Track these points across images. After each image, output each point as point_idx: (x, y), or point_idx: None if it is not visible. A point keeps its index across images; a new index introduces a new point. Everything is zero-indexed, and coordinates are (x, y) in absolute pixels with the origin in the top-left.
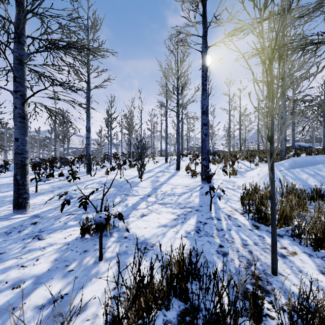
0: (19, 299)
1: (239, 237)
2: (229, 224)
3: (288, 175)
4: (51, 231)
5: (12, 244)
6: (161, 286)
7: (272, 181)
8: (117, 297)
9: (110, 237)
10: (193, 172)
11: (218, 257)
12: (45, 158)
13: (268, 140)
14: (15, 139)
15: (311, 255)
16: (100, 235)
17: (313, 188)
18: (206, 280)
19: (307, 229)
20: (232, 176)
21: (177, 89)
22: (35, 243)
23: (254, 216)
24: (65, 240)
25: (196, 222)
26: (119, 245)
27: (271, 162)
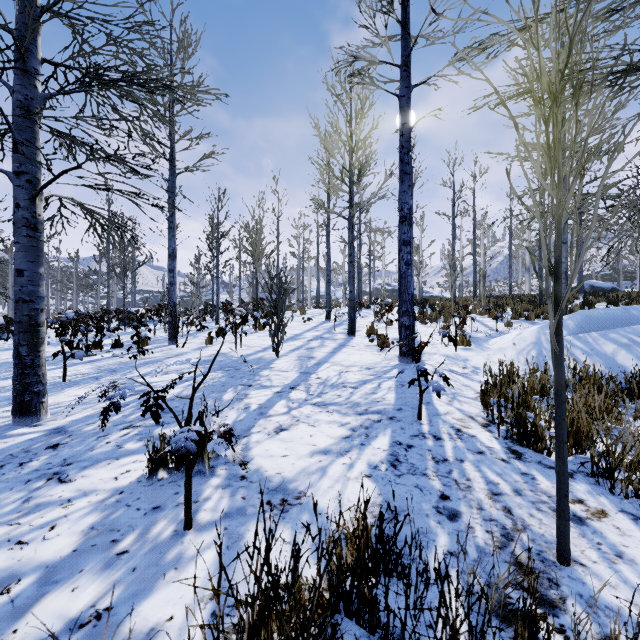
0: (3, 621)
1: (483, 477)
2: (459, 449)
3: (576, 346)
4: (86, 464)
5: (4, 492)
6: (318, 595)
7: (558, 360)
8: (217, 624)
9: (210, 476)
10: (383, 340)
11: (438, 521)
12: (82, 312)
13: (550, 272)
14: (18, 271)
15: (637, 517)
16: (186, 476)
17: (627, 372)
18: (417, 579)
19: (627, 461)
20: (461, 347)
21: (350, 172)
22: (52, 490)
23: (509, 431)
24: (116, 483)
25: (391, 444)
26: (228, 495)
27: (556, 319)
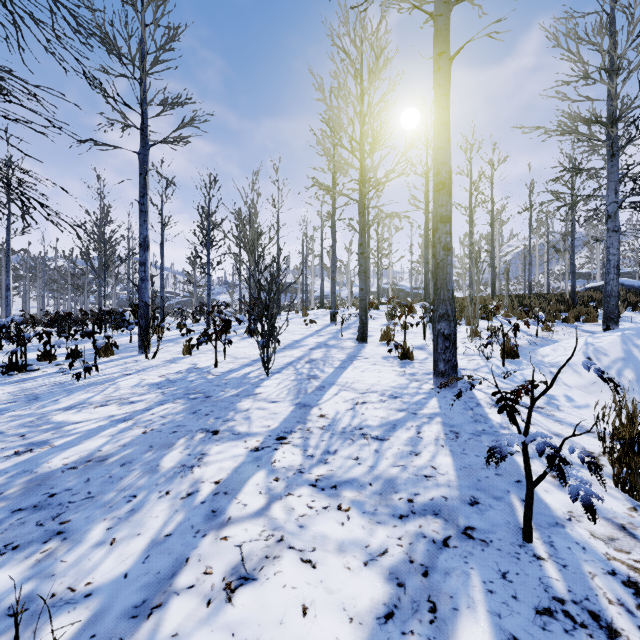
0: None
1: None
2: None
3: None
4: None
5: None
6: None
7: None
8: None
9: None
10: (405, 351)
11: None
12: None
13: None
14: None
15: None
16: None
17: None
18: None
19: None
20: (508, 361)
21: (360, 144)
22: None
23: None
24: None
25: None
26: None
27: None
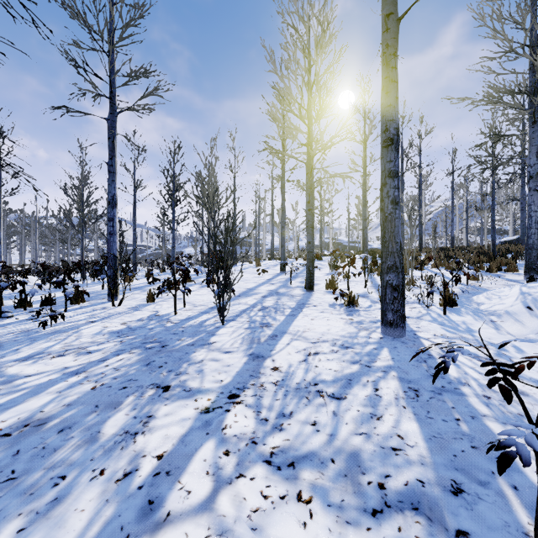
0: None
1: None
2: None
3: None
4: None
5: None
6: None
7: None
8: None
9: None
10: (350, 299)
11: None
12: None
13: None
14: None
15: None
16: None
17: None
18: None
19: None
20: (447, 309)
21: (308, 111)
22: None
23: None
24: None
25: None
26: None
27: None
